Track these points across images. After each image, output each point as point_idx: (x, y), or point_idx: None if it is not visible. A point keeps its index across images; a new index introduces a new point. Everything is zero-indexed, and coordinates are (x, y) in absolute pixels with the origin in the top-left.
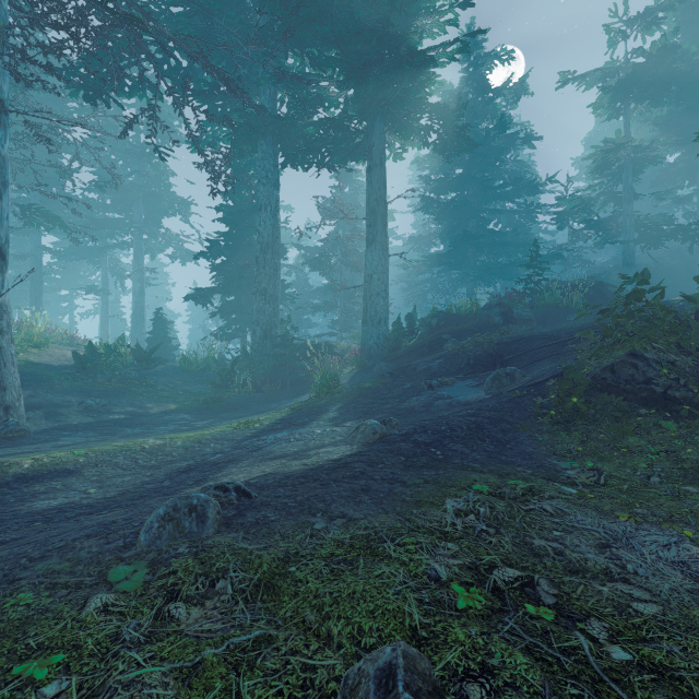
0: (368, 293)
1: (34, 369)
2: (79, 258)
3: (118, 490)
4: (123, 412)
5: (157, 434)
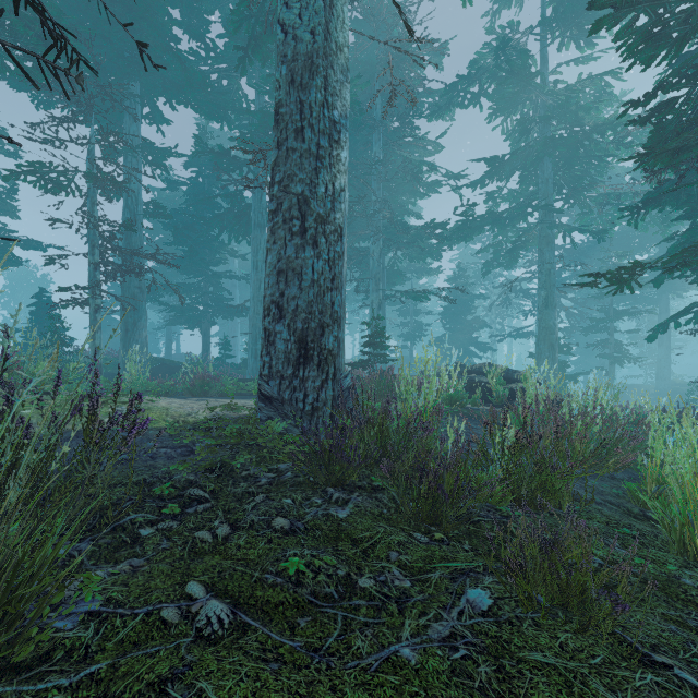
0: (658, 366)
1: None
2: None
3: None
4: None
5: None
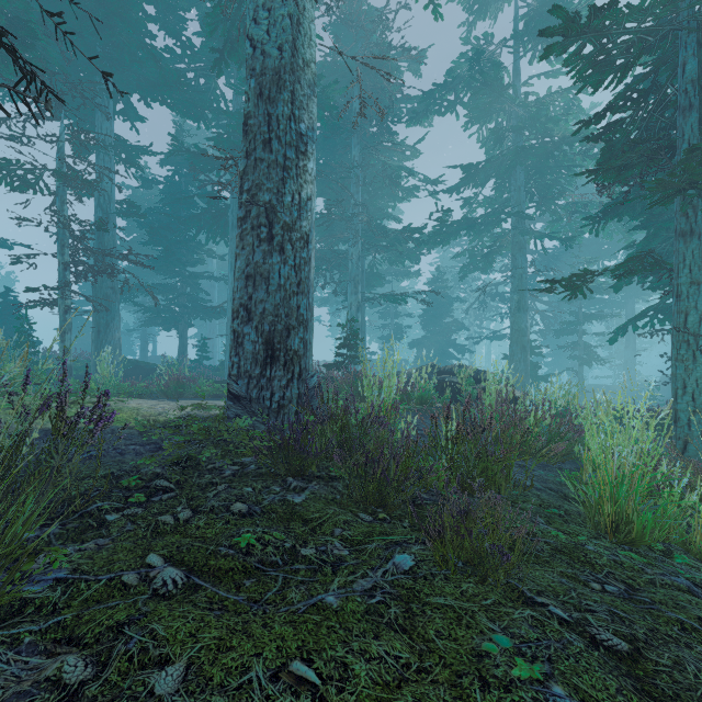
0: (625, 367)
1: None
2: None
3: None
4: None
5: None
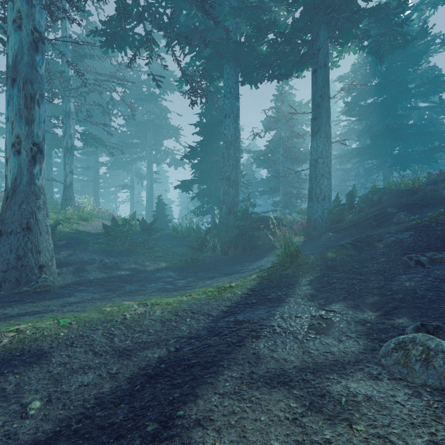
0: (313, 175)
1: (79, 235)
2: (118, 168)
3: (59, 418)
4: (128, 268)
5: (147, 292)
